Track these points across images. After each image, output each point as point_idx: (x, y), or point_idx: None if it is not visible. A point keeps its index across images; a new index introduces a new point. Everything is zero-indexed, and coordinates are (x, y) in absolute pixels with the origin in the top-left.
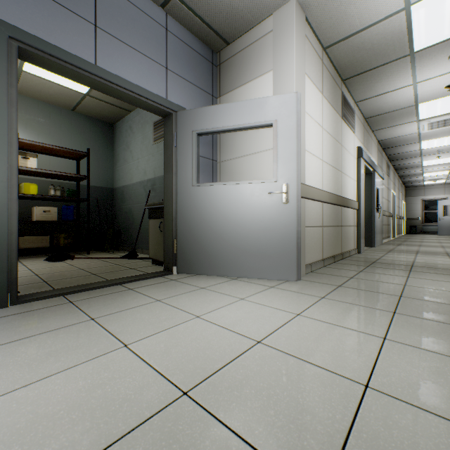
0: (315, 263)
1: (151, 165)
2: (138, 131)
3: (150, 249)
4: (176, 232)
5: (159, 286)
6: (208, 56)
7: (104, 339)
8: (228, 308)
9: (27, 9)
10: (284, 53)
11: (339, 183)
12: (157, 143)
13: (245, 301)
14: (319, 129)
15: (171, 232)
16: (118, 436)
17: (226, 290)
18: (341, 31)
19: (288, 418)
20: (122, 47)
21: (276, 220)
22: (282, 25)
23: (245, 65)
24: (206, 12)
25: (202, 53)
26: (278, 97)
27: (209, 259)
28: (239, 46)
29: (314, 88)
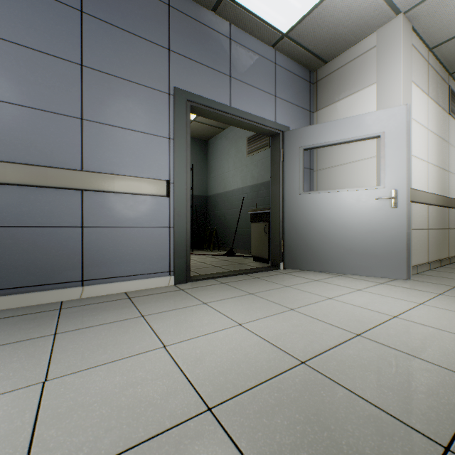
0: (420, 265)
1: (244, 175)
2: (232, 146)
3: (252, 248)
4: (284, 233)
5: (277, 277)
6: (306, 77)
7: (273, 305)
8: (351, 295)
9: (194, 78)
10: (389, 67)
11: (445, 184)
12: (250, 156)
13: (363, 292)
14: (424, 131)
15: (278, 233)
16: (333, 346)
17: (338, 283)
18: (452, 30)
19: (443, 353)
20: (246, 88)
21: (384, 223)
22: (387, 41)
23: (345, 80)
24: (310, 42)
25: (301, 75)
26: (385, 111)
27: (314, 257)
28: (338, 63)
29: (419, 92)
